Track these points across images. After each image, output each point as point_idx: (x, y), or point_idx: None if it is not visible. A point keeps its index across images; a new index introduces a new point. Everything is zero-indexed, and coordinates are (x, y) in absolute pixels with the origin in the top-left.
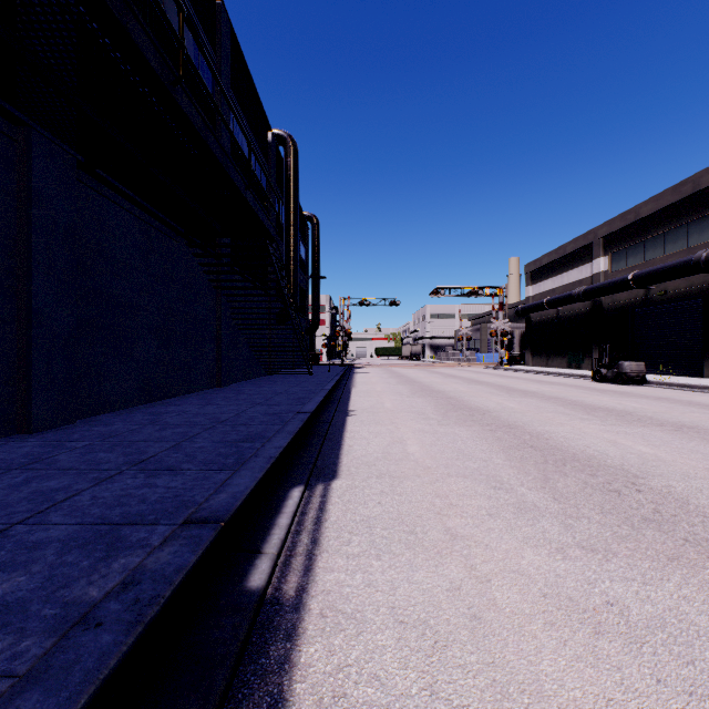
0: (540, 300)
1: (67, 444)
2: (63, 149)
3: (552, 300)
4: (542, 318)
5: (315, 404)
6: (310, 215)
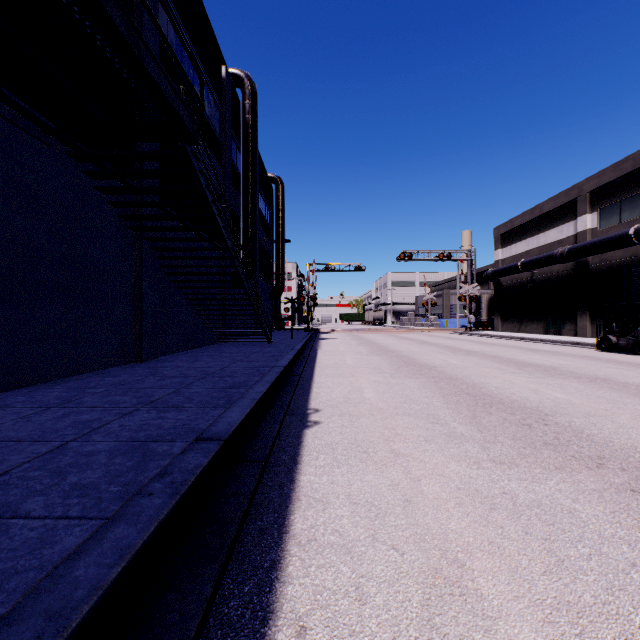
0: (513, 263)
1: None
2: None
3: (528, 262)
4: (513, 282)
5: (246, 407)
6: (274, 176)
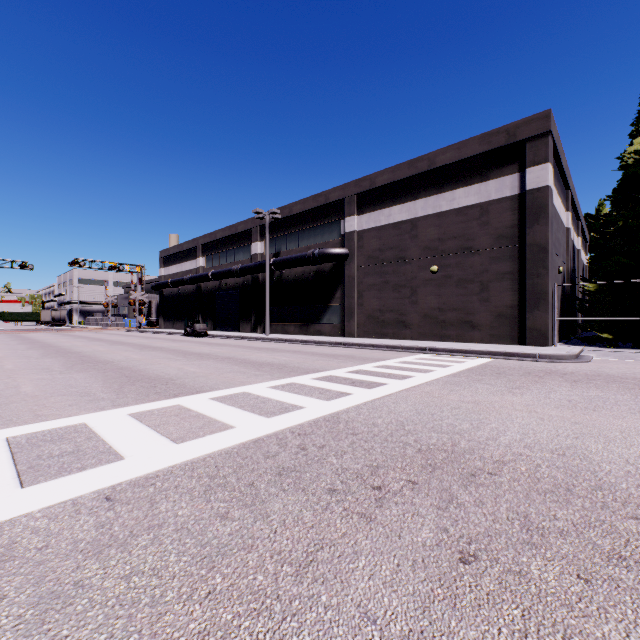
0: (167, 280)
1: None
2: None
3: (174, 281)
4: (171, 293)
5: None
6: None
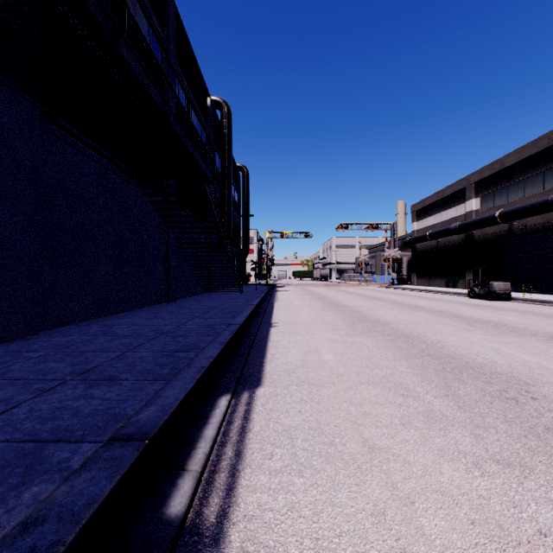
0: (423, 233)
1: (24, 354)
2: (27, 100)
3: (433, 233)
4: (425, 247)
5: (243, 317)
6: (241, 166)
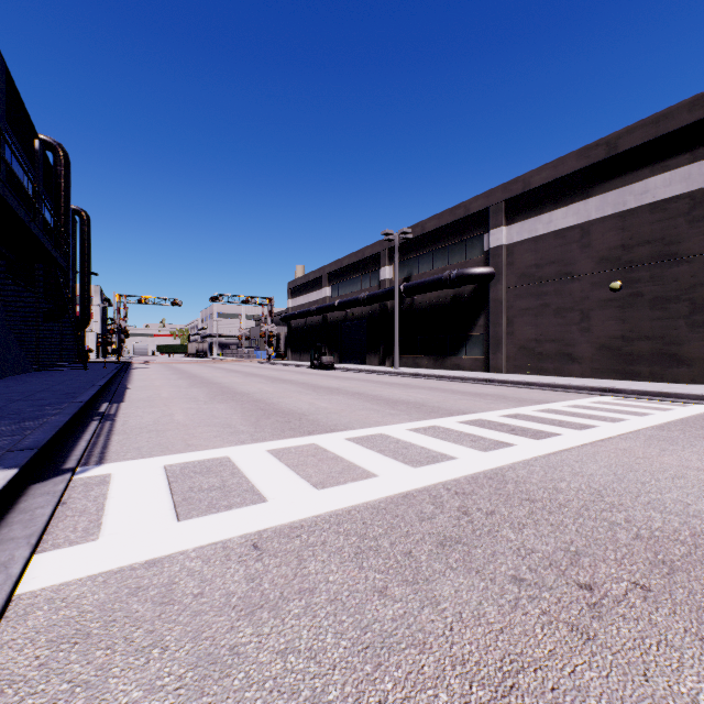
0: (294, 312)
1: None
2: None
3: (301, 313)
4: (298, 325)
5: (103, 383)
6: (79, 209)
